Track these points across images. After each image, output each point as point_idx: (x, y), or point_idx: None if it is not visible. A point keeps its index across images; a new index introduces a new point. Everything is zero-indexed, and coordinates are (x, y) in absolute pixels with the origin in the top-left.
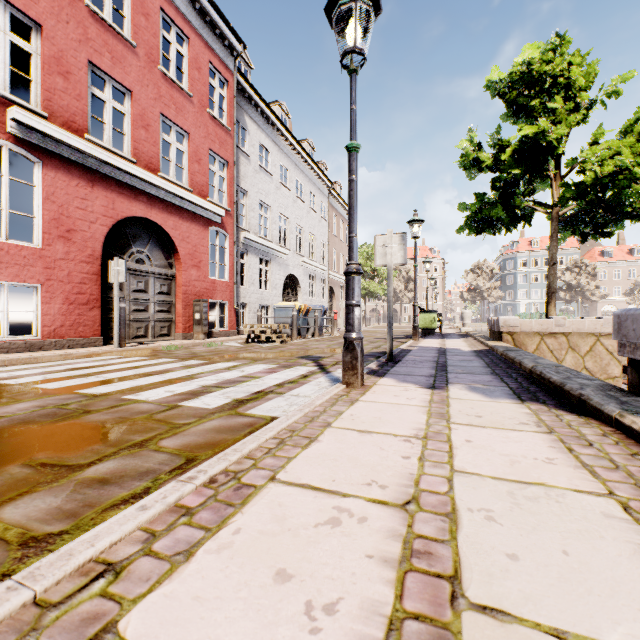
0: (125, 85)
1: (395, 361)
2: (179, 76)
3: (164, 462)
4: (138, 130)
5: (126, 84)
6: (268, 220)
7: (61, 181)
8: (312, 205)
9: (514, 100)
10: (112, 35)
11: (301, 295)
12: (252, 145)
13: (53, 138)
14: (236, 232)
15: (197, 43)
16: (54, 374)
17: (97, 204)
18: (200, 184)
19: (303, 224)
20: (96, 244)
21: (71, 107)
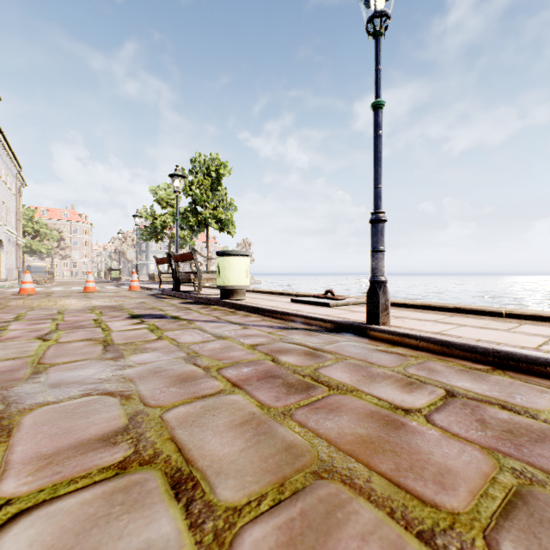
0: None
1: None
2: None
3: None
4: None
5: None
6: None
7: None
8: (9, 185)
9: (159, 200)
10: None
11: (4, 255)
12: None
13: None
14: None
15: None
16: None
17: None
18: None
19: (5, 201)
20: None
21: None
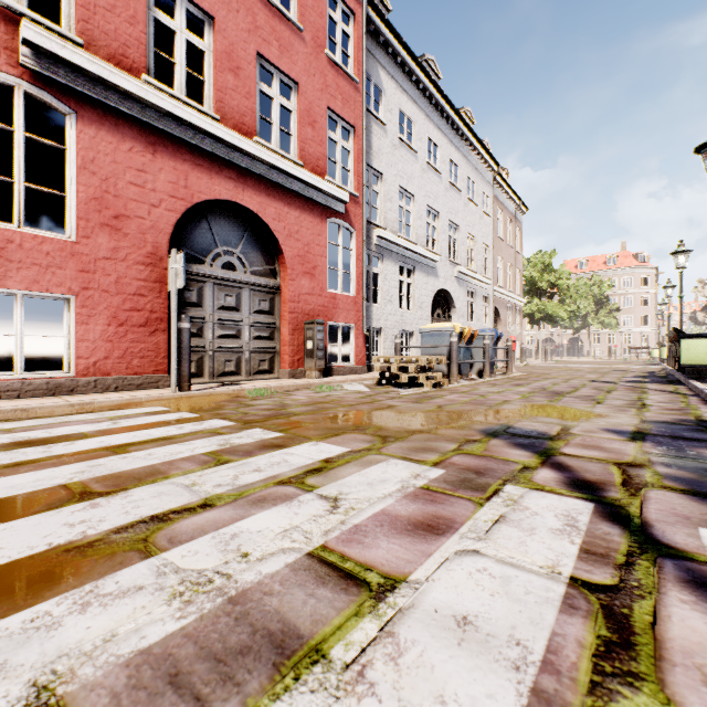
0: (204, 8)
1: None
2: None
3: None
4: (223, 74)
5: (205, 6)
6: (411, 214)
7: (105, 143)
8: (470, 195)
9: None
10: None
11: (456, 318)
12: (389, 110)
13: (88, 74)
14: (367, 230)
15: None
16: None
17: (161, 179)
18: (314, 157)
19: (458, 221)
20: (159, 238)
21: (121, 34)
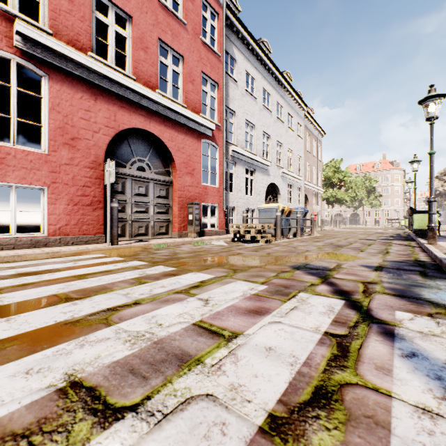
0: (126, 11)
1: None
2: None
3: None
4: (137, 51)
5: (126, 10)
6: (253, 137)
7: (66, 94)
8: (290, 125)
9: None
10: None
11: (280, 201)
12: (239, 73)
13: (56, 52)
14: (225, 146)
15: None
16: None
17: (100, 116)
18: (193, 102)
19: (282, 141)
20: (99, 151)
21: (75, 27)
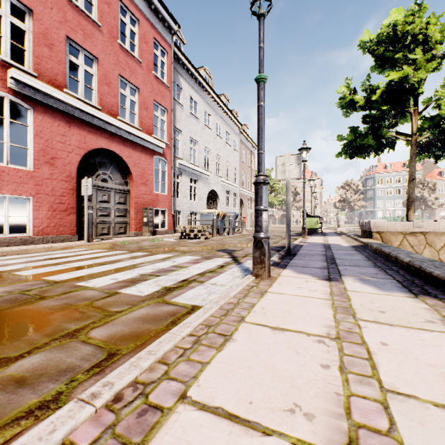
0: (93, 54)
1: (292, 254)
2: (133, 50)
3: (86, 357)
4: (102, 86)
5: (94, 53)
6: (196, 151)
7: (47, 122)
8: (227, 141)
9: (381, 55)
10: (84, 18)
11: (219, 205)
12: (185, 98)
13: (41, 91)
14: (173, 160)
15: (145, 24)
16: (34, 263)
17: (73, 139)
18: (147, 125)
19: (221, 154)
20: (72, 168)
21: (54, 69)
